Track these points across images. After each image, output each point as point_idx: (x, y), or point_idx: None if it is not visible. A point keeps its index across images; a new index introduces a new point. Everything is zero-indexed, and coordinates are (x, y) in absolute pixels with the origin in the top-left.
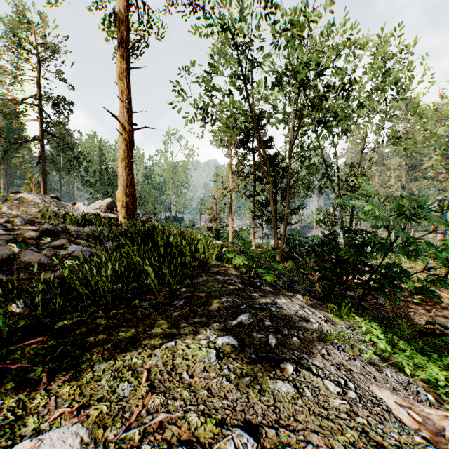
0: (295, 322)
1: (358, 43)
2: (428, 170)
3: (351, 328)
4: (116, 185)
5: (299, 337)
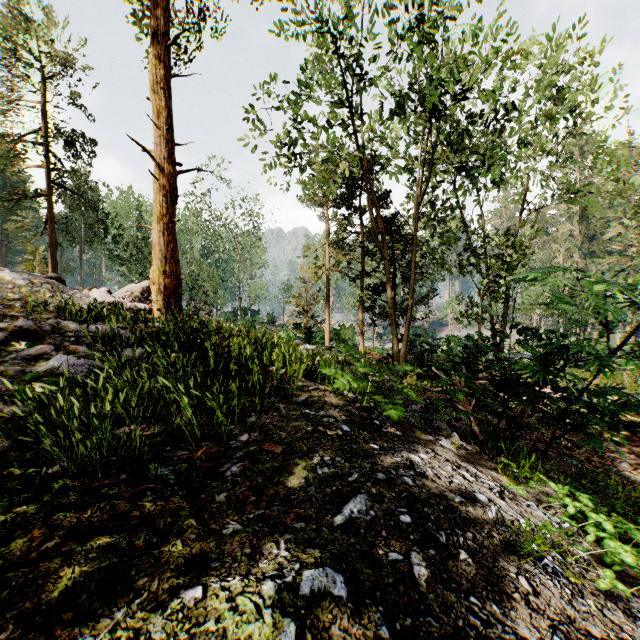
0: (455, 509)
1: (520, 47)
2: (612, 242)
3: (544, 505)
4: None
5: (469, 548)
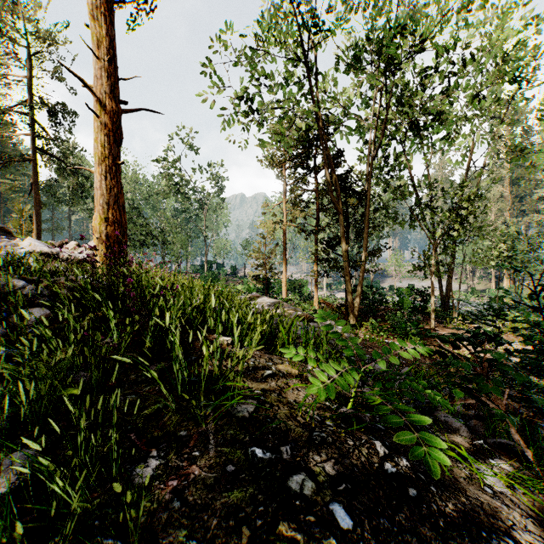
0: None
1: None
2: (540, 202)
3: None
4: (135, 221)
5: None
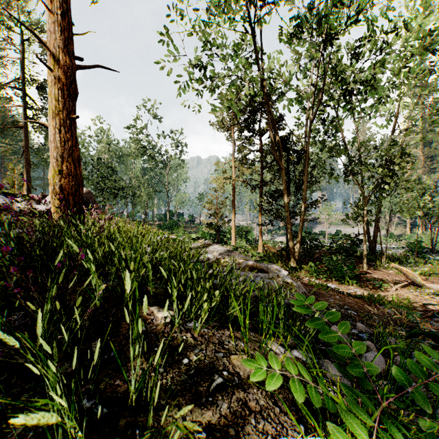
0: None
1: None
2: None
3: None
4: (108, 177)
5: None
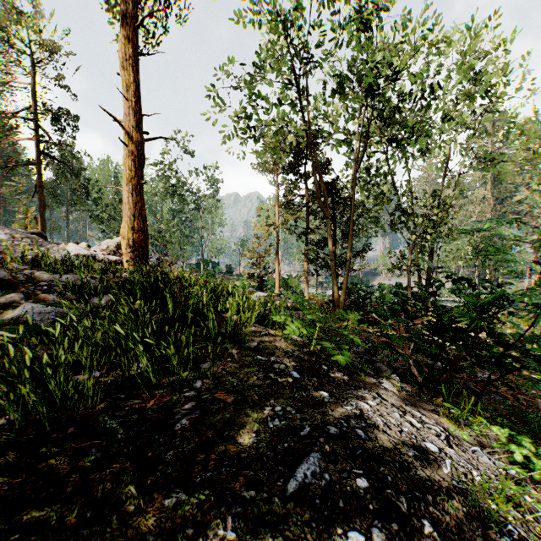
0: (410, 465)
1: (445, 32)
2: (520, 204)
3: (488, 449)
4: None
5: (431, 516)
